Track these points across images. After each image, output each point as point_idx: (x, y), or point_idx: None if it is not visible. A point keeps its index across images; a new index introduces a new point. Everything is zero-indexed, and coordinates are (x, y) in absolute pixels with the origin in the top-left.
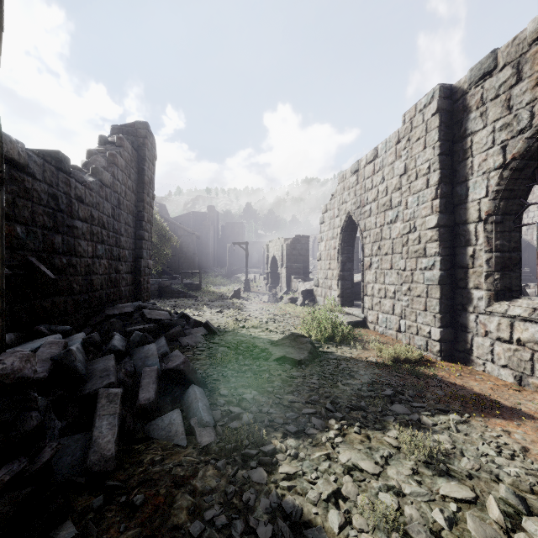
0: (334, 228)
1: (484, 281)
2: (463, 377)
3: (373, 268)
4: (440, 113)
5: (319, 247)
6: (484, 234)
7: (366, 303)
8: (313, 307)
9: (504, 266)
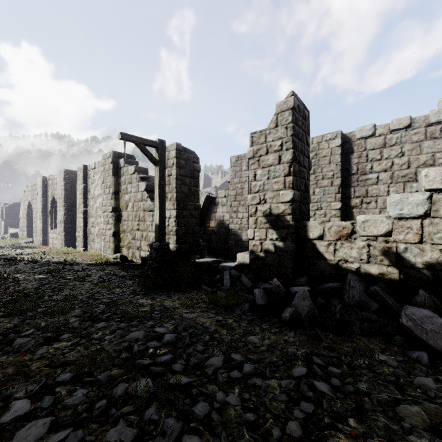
0: (25, 205)
1: (49, 226)
2: (41, 247)
3: (35, 222)
4: (43, 184)
5: (21, 212)
6: (50, 215)
7: (34, 235)
8: (16, 240)
9: (53, 222)
